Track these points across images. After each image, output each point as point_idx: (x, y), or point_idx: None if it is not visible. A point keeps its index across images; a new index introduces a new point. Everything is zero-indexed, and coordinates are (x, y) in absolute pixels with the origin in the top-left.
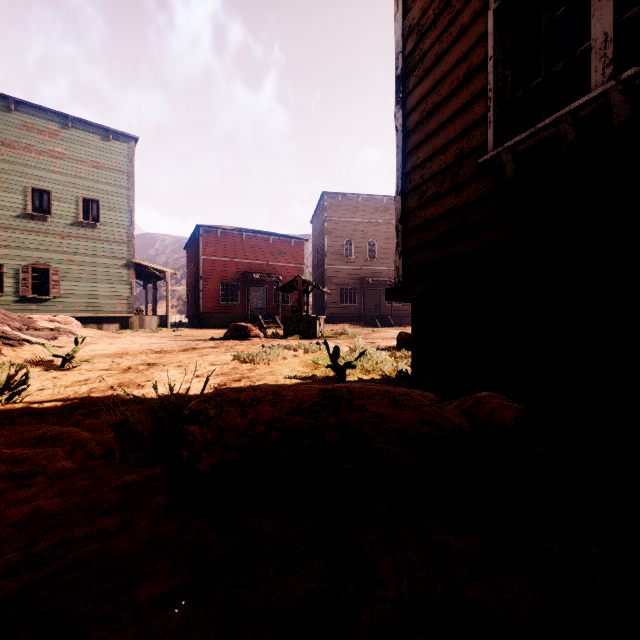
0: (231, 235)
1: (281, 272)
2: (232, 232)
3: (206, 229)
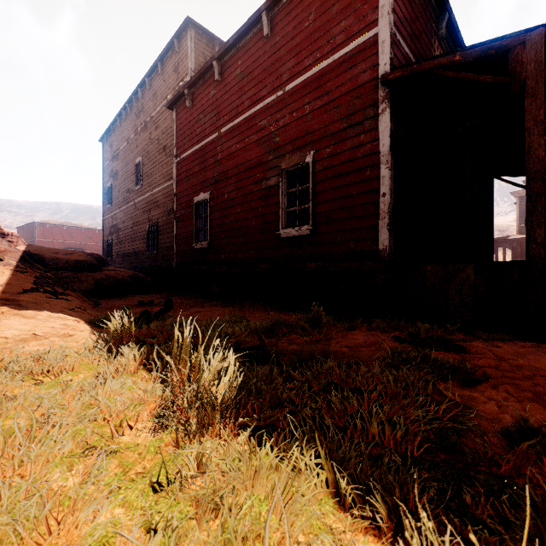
0: (56, 227)
1: (90, 248)
2: (57, 225)
3: (39, 224)
